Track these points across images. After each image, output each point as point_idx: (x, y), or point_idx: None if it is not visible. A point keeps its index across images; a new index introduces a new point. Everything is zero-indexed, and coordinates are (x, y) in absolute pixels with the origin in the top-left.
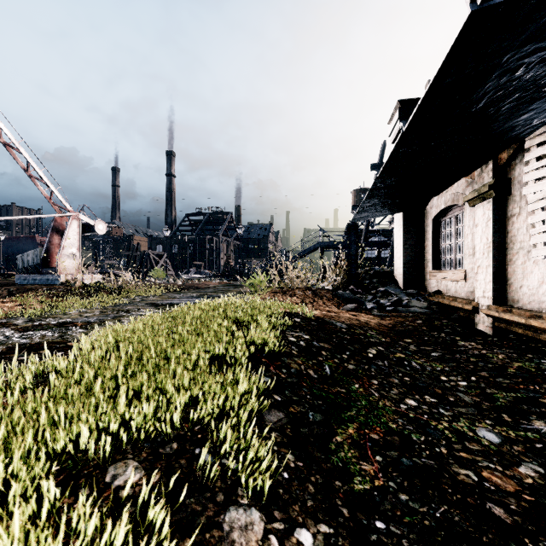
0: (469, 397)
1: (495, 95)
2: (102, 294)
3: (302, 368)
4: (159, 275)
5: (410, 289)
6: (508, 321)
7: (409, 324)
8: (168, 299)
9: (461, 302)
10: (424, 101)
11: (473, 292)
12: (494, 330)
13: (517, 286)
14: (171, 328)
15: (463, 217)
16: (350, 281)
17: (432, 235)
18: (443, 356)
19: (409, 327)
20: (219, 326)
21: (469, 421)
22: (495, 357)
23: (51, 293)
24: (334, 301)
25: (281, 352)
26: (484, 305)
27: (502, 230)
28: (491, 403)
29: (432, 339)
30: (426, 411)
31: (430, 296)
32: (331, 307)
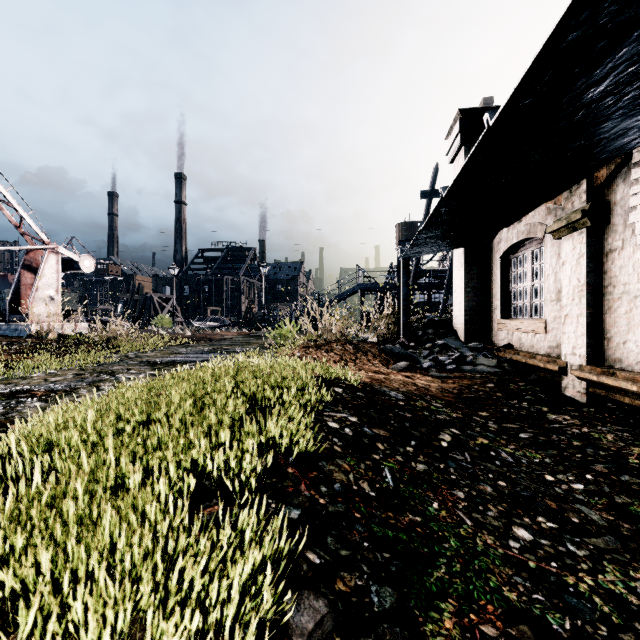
0: (597, 514)
1: (625, 71)
2: (84, 349)
3: (351, 481)
4: (163, 323)
5: (473, 342)
6: (611, 387)
7: (479, 389)
8: (170, 354)
9: (541, 360)
10: (529, 75)
11: (557, 347)
12: (588, 397)
13: (619, 341)
14: (148, 412)
15: (541, 253)
16: (400, 333)
17: (500, 275)
18: (535, 438)
19: (480, 393)
20: (223, 408)
21: (619, 569)
22: (603, 439)
23: (12, 348)
24: (382, 358)
25: (318, 451)
26: (574, 365)
27: (599, 269)
28: (632, 523)
29: (514, 412)
30: (551, 552)
31: (499, 351)
32: (378, 366)
